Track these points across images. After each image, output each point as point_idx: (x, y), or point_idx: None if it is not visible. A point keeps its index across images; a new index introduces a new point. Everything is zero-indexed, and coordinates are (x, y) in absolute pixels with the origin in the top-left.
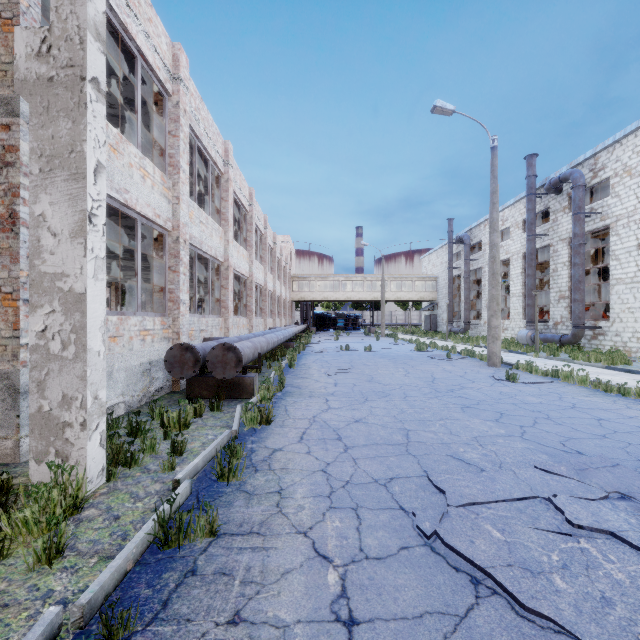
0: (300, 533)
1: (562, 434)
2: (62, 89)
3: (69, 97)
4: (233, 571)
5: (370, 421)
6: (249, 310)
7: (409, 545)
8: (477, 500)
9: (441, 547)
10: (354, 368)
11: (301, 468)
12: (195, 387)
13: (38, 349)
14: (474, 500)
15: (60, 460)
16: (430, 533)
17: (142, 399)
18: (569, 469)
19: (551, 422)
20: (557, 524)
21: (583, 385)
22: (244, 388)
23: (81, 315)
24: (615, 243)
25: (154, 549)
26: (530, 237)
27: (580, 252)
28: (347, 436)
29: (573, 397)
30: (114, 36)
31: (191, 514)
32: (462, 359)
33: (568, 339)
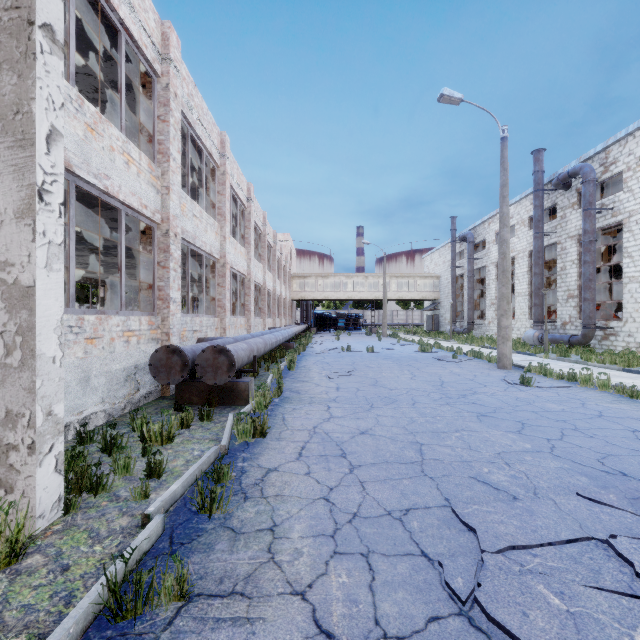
0: (296, 594)
1: (597, 449)
2: (5, 36)
3: (14, 46)
4: None
5: (377, 433)
6: (247, 309)
7: (439, 615)
8: (517, 543)
9: (482, 618)
10: (357, 370)
11: (299, 495)
12: (185, 393)
13: None
14: (513, 543)
15: (3, 491)
16: (465, 596)
17: (126, 406)
18: (620, 498)
19: (581, 434)
20: (627, 581)
21: (604, 390)
22: (238, 394)
23: (29, 313)
24: (628, 240)
25: (103, 621)
26: (537, 234)
27: (591, 249)
28: (352, 452)
29: (597, 404)
30: (95, 8)
31: (153, 573)
32: (469, 361)
33: (578, 340)
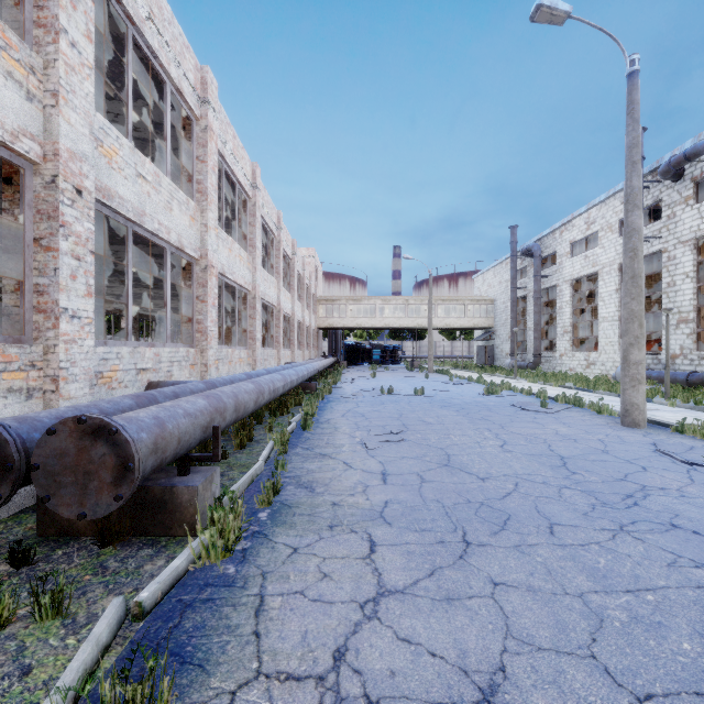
0: None
1: None
2: None
3: None
4: None
5: None
6: (251, 337)
7: None
8: None
9: None
10: (409, 430)
11: None
12: None
13: None
14: None
15: None
16: None
17: None
18: None
19: None
20: None
21: None
22: (175, 512)
23: None
24: None
25: None
26: None
27: None
28: None
29: None
30: None
31: None
32: (566, 410)
33: (701, 378)
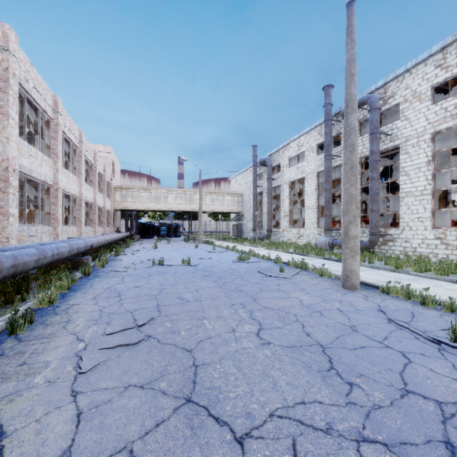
0: None
1: None
2: None
3: None
4: None
5: None
6: (2, 212)
7: None
8: None
9: None
10: (160, 316)
11: None
12: None
13: None
14: None
15: None
16: None
17: None
18: None
19: None
20: None
21: None
22: None
23: None
24: (405, 160)
25: None
26: (328, 156)
27: (377, 167)
28: None
29: None
30: None
31: None
32: (298, 274)
33: (366, 245)
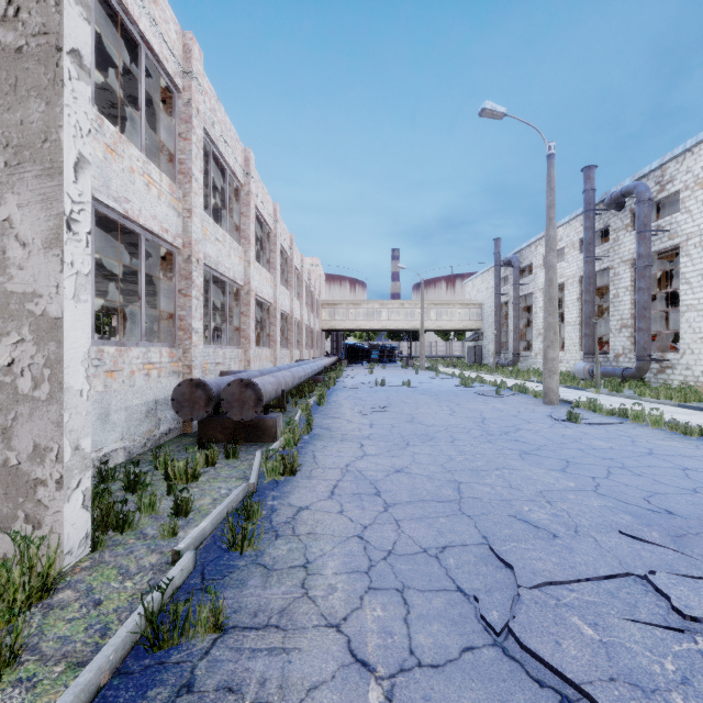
0: (331, 626)
1: (644, 488)
2: (33, 62)
3: (42, 72)
4: (242, 686)
5: (413, 471)
6: (273, 340)
7: (474, 645)
8: (554, 579)
9: (516, 648)
10: (392, 406)
11: (332, 533)
12: (208, 429)
13: (3, 388)
14: (551, 579)
15: (31, 527)
16: (500, 628)
17: (146, 444)
18: (663, 535)
19: (628, 472)
20: (662, 614)
21: (657, 426)
22: (265, 431)
23: (57, 345)
24: (685, 265)
25: (140, 651)
26: (588, 259)
27: (645, 275)
28: (387, 490)
29: (648, 441)
30: (113, 20)
31: (189, 604)
32: (513, 396)
33: (632, 373)
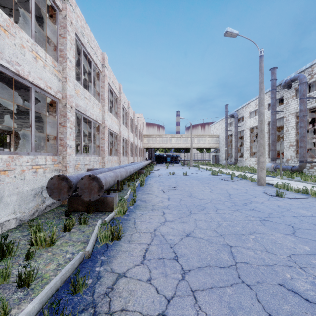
0: None
1: None
2: None
3: None
4: None
5: (197, 235)
6: (119, 152)
7: None
8: None
9: None
10: (179, 186)
11: (141, 310)
12: (74, 204)
13: None
14: None
15: None
16: None
17: (34, 213)
18: None
19: None
20: None
21: None
22: (107, 204)
23: None
24: None
25: None
26: (273, 112)
27: (304, 120)
28: (182, 255)
29: None
30: None
31: None
32: (240, 180)
33: (296, 168)
